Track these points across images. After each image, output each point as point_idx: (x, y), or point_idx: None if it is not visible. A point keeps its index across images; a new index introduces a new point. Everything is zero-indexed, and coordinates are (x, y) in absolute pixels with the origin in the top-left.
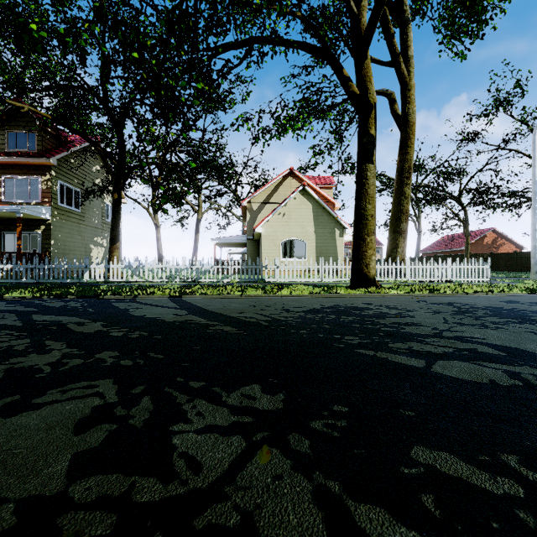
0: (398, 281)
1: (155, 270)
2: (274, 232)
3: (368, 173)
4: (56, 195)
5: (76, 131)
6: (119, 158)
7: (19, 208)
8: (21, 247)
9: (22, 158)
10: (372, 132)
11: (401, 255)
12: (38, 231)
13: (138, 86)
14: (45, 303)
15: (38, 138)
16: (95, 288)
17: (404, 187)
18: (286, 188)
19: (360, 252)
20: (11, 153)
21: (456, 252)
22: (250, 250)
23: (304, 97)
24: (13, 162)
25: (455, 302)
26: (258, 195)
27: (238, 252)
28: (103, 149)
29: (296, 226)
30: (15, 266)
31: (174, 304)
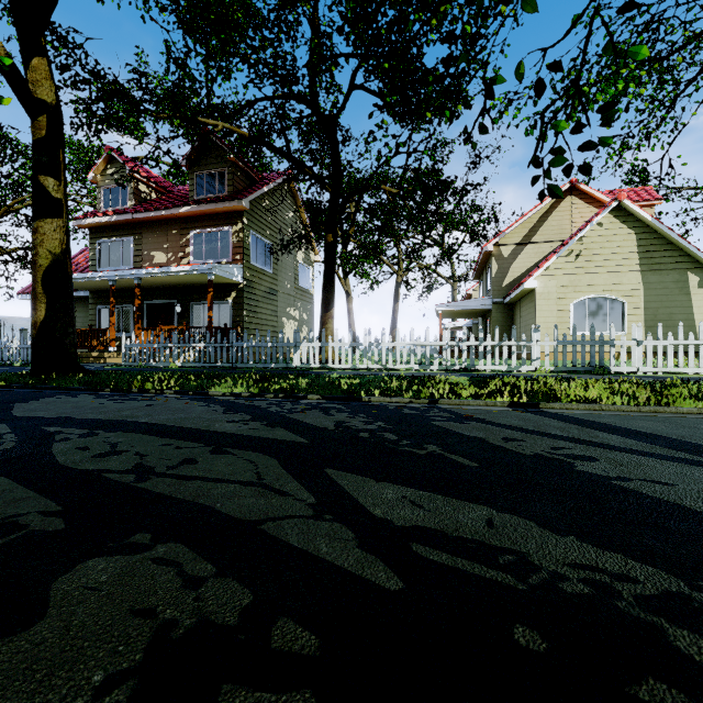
0: None
1: (397, 350)
2: (559, 285)
3: None
4: (248, 250)
5: (278, 149)
6: (333, 180)
7: (211, 267)
8: (212, 320)
9: (211, 204)
10: None
11: None
12: (228, 299)
13: (368, 52)
14: (290, 413)
15: (228, 176)
16: (324, 378)
17: None
18: (562, 215)
19: None
20: (200, 200)
21: None
22: (498, 320)
23: (617, 42)
24: (202, 211)
25: None
26: (510, 233)
27: (458, 326)
28: (312, 171)
29: (603, 273)
30: (209, 344)
31: (641, 443)
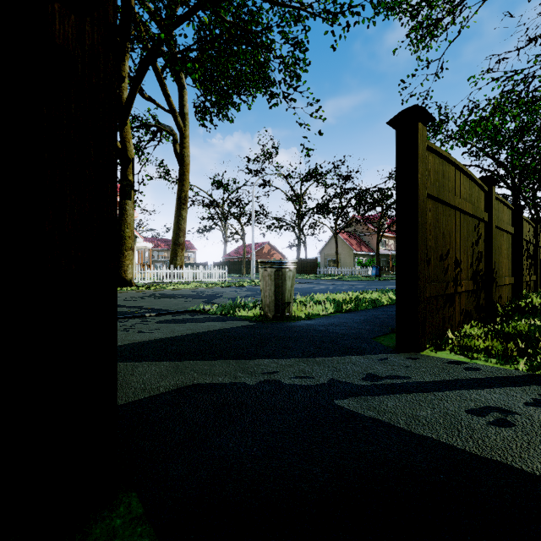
0: (165, 282)
1: None
2: None
3: (127, 206)
4: None
5: None
6: None
7: None
8: None
9: None
10: (131, 178)
11: (180, 262)
12: None
13: None
14: None
15: None
16: None
17: (181, 210)
18: None
19: (120, 262)
20: None
21: (246, 258)
22: None
23: None
24: None
25: (160, 293)
26: None
27: None
28: None
29: None
30: None
31: None
